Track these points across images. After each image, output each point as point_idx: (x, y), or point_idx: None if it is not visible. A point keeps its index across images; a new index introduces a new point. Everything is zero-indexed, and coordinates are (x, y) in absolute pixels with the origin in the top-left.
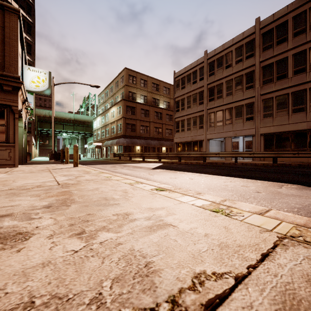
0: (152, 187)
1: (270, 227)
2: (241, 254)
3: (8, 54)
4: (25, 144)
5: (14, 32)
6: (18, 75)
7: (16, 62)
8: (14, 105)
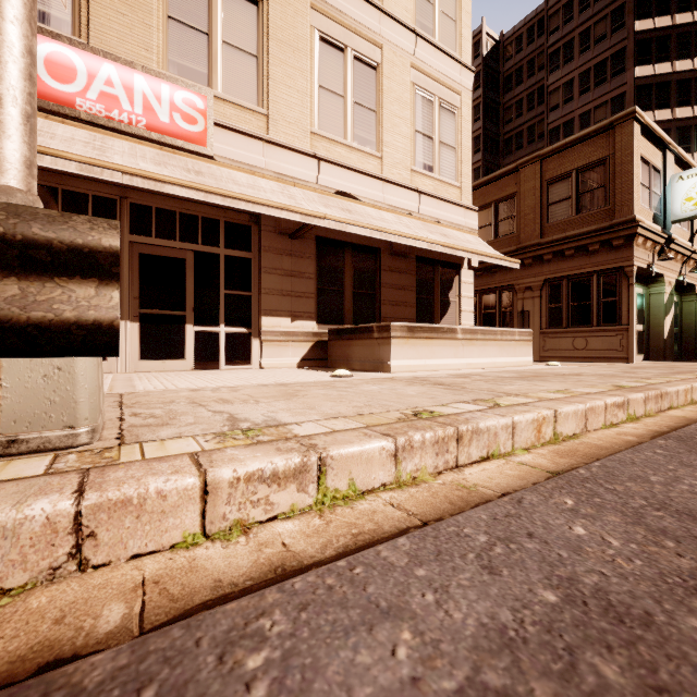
0: (628, 385)
1: (534, 395)
2: (484, 389)
3: (618, 191)
4: (693, 323)
5: (627, 150)
6: (635, 213)
7: (630, 195)
8: (627, 264)
